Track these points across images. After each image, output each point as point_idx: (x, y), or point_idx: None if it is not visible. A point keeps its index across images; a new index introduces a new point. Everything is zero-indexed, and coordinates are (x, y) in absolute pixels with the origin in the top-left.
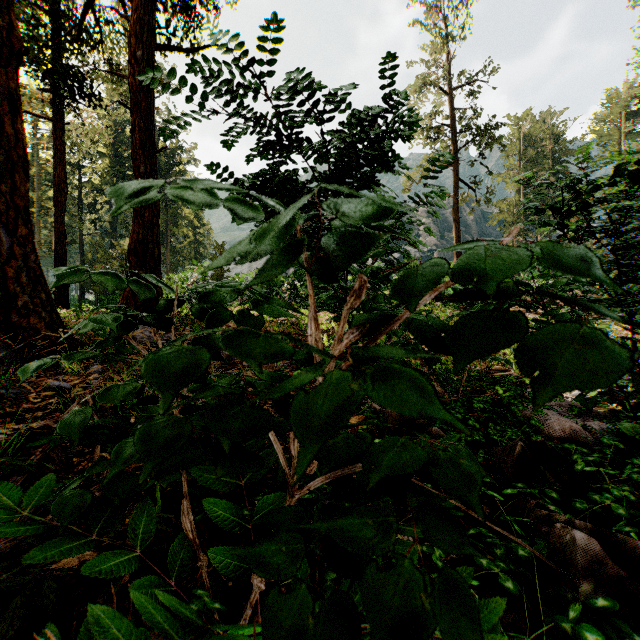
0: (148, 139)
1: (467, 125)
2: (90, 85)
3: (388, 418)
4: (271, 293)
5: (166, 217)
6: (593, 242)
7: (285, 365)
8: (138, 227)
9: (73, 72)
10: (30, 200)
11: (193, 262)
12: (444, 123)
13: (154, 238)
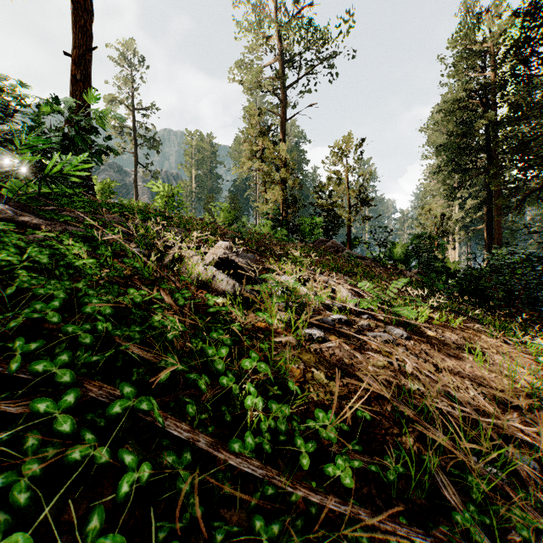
0: None
1: (138, 134)
2: None
3: None
4: None
5: None
6: None
7: None
8: None
9: None
10: None
11: None
12: (128, 127)
13: None
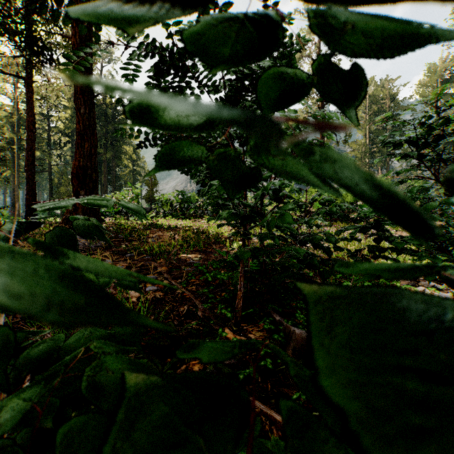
0: (87, 86)
1: None
2: (51, 52)
3: (290, 336)
4: (188, 208)
5: (112, 153)
6: (418, 172)
7: (194, 269)
8: (79, 156)
9: (37, 41)
10: (12, 140)
11: (129, 185)
12: None
13: (92, 165)
